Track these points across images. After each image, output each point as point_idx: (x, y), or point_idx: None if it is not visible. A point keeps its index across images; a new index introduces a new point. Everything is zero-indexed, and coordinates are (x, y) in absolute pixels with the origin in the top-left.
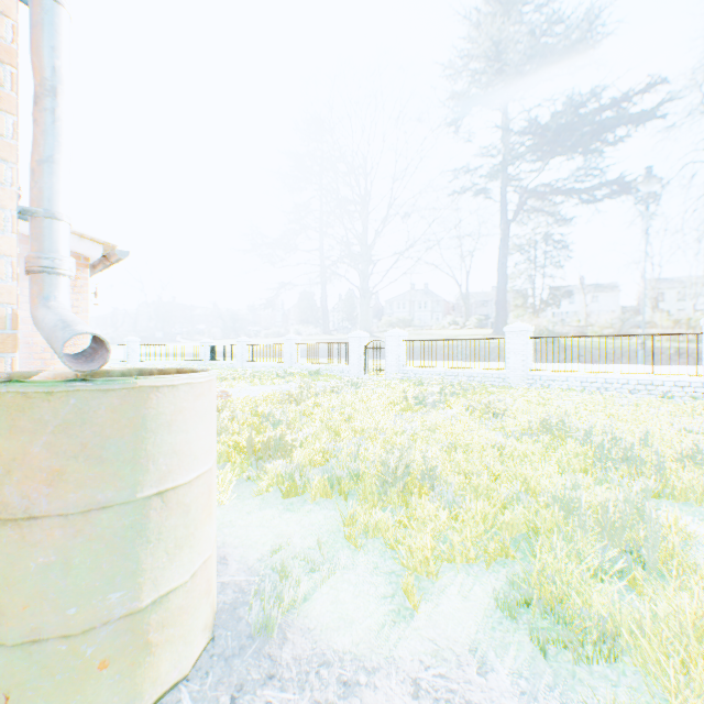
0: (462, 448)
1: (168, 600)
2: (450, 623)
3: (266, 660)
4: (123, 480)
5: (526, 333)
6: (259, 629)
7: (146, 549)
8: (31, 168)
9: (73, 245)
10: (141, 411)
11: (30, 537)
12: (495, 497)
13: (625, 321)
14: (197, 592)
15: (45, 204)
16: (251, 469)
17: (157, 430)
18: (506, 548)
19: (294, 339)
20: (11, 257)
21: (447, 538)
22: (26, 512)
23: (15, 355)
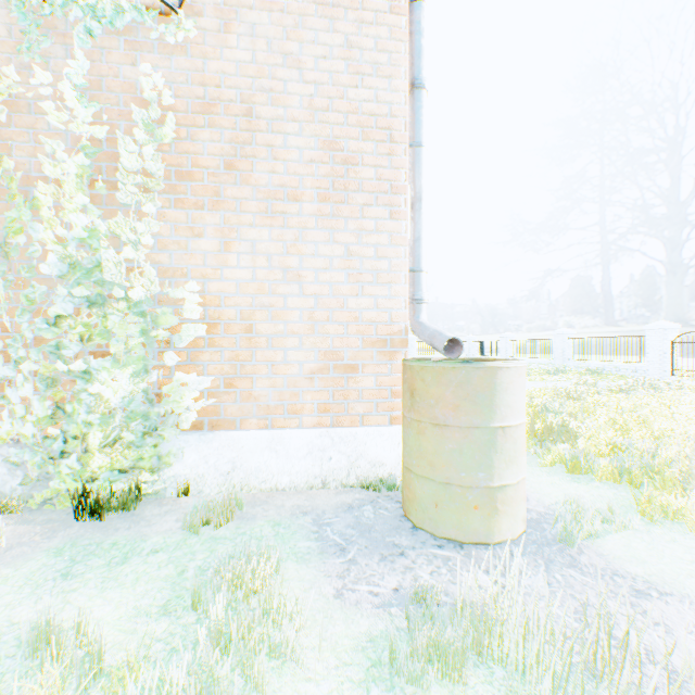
0: None
1: (505, 489)
2: None
3: (567, 556)
4: (484, 415)
5: None
6: (559, 537)
7: (495, 455)
8: (409, 246)
9: None
10: (492, 380)
11: (445, 434)
12: None
13: None
14: (518, 494)
15: (416, 264)
16: (534, 446)
17: (500, 391)
18: None
19: (565, 333)
20: (404, 297)
21: None
22: (443, 422)
23: (405, 350)
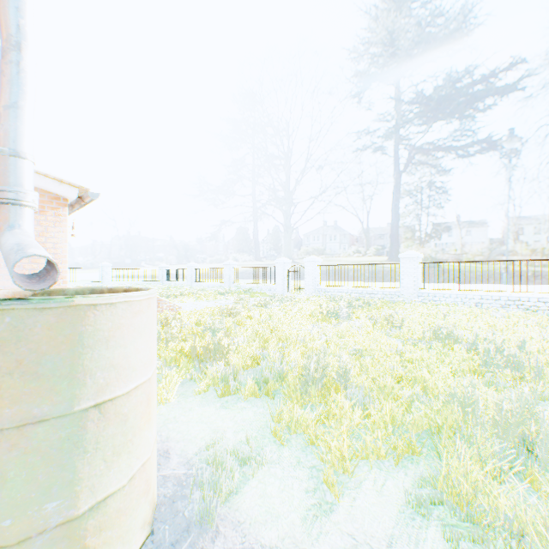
0: (368, 353)
1: (106, 504)
2: (366, 517)
3: None
4: (60, 394)
5: (417, 259)
6: (193, 524)
7: (83, 459)
8: None
9: (54, 189)
10: (77, 329)
11: None
12: (400, 397)
13: (493, 250)
14: (135, 493)
15: (10, 144)
16: (194, 370)
17: (95, 346)
18: (413, 445)
19: (232, 264)
20: None
21: (360, 434)
22: None
23: None
